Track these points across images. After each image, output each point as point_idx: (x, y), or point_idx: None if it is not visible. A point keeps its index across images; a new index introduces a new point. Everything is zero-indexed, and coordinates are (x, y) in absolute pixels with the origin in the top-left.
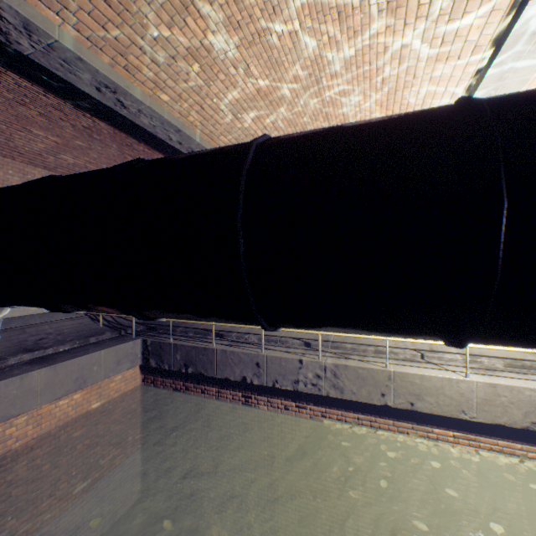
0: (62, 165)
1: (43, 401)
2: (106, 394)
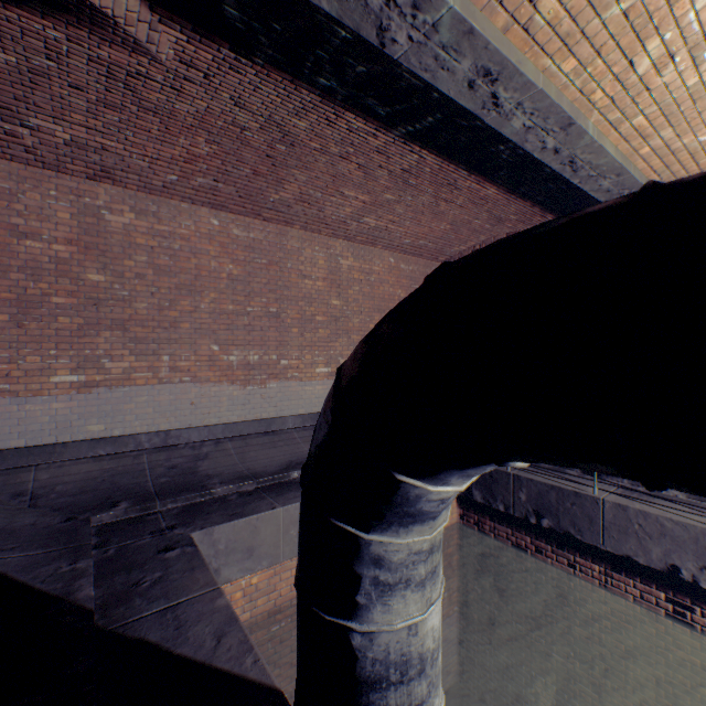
0: (362, 231)
1: None
2: None
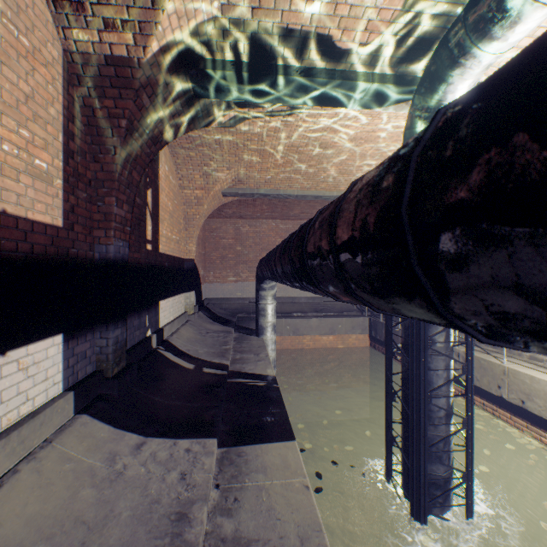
0: None
1: (315, 333)
2: (346, 343)
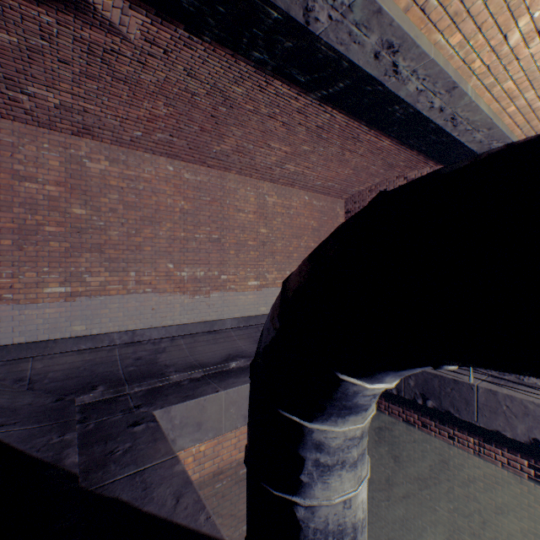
0: (283, 175)
1: None
2: None
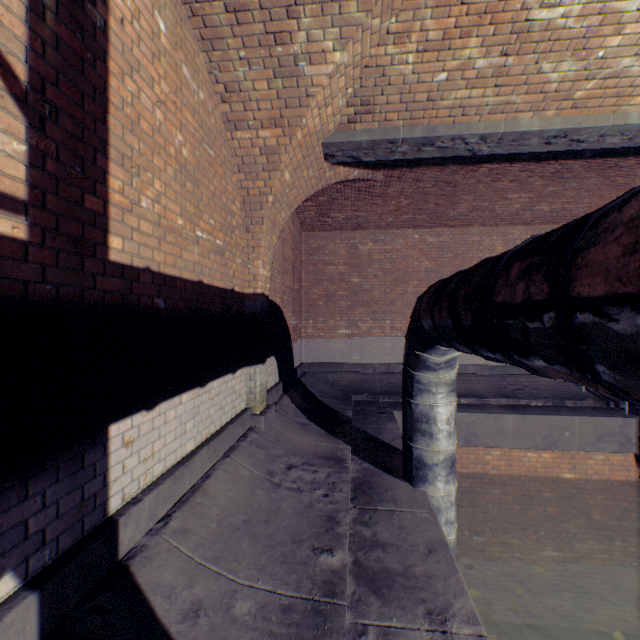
0: (537, 216)
1: (511, 444)
2: (580, 468)
